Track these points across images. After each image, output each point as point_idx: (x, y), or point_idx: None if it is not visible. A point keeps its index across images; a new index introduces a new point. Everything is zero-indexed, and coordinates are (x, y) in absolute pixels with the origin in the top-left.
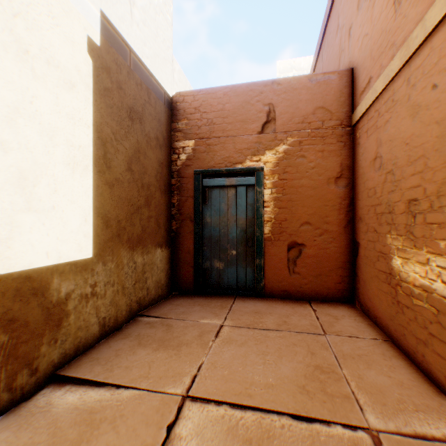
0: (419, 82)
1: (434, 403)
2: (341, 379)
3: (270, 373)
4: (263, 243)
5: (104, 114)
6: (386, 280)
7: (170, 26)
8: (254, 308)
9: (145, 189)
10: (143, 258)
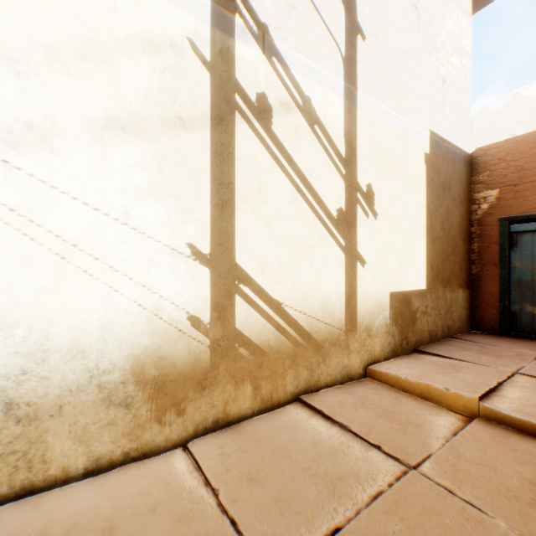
0: None
1: None
2: None
3: None
4: None
5: (430, 196)
6: None
7: (468, 91)
8: None
9: (451, 241)
10: (450, 295)
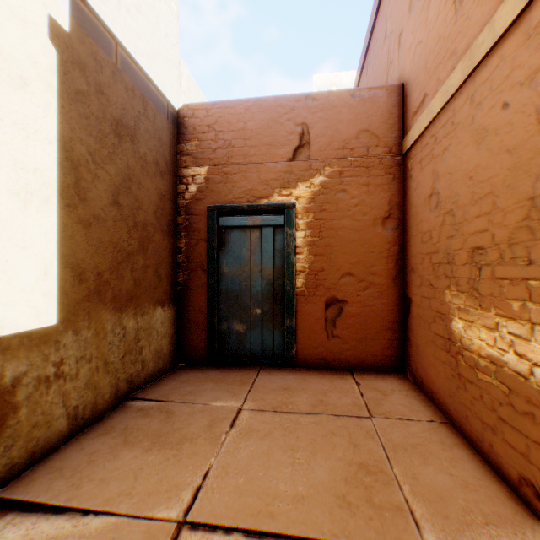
0: (486, 100)
1: (507, 511)
2: (391, 482)
3: (300, 478)
4: (294, 299)
5: (76, 127)
6: (444, 347)
7: (175, 18)
8: (282, 383)
9: (140, 230)
10: (137, 322)
